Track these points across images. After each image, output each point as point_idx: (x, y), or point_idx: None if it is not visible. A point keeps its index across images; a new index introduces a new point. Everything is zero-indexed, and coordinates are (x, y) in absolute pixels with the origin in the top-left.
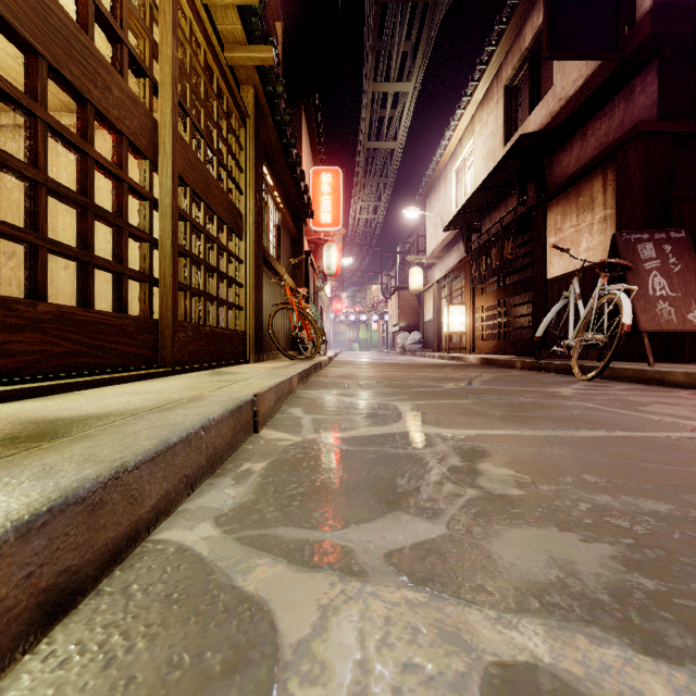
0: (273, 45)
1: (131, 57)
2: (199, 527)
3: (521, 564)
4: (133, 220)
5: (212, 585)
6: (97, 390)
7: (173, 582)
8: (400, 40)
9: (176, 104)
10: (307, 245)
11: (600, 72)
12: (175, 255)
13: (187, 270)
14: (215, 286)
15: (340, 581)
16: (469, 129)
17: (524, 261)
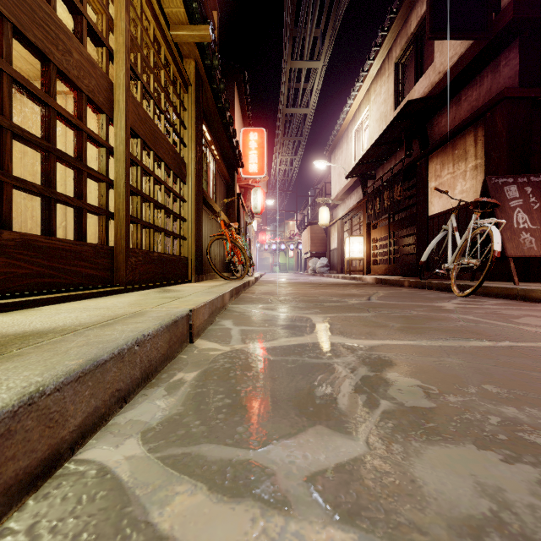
0: (210, 25)
1: (89, 27)
2: (125, 445)
3: (449, 492)
4: (97, 167)
5: (125, 521)
6: (55, 306)
7: (85, 517)
8: (312, 28)
9: (129, 69)
10: (238, 189)
11: (472, 50)
12: (128, 193)
13: (138, 206)
14: (163, 220)
15: (262, 515)
16: (366, 98)
17: (409, 202)
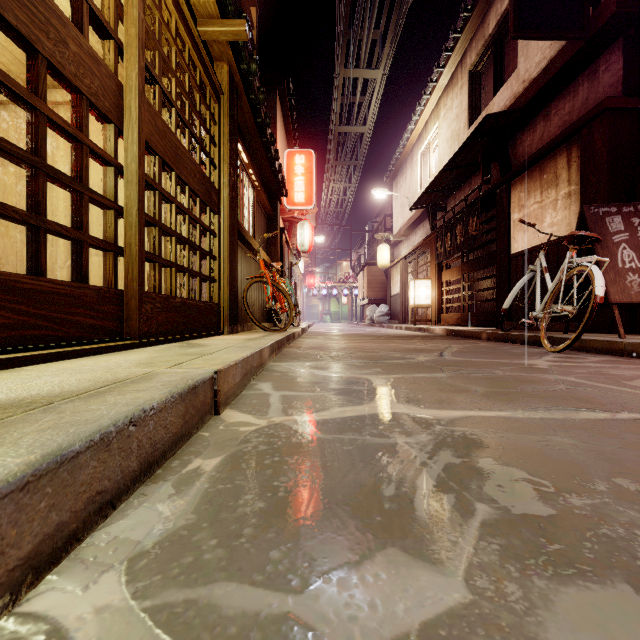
0: (246, 21)
1: (92, 14)
2: (99, 584)
3: None
4: None
5: None
6: (40, 367)
7: None
8: (370, 29)
9: (143, 68)
10: (281, 223)
11: (564, 52)
12: (142, 223)
13: (156, 240)
14: (187, 258)
15: None
16: (434, 114)
17: (486, 238)
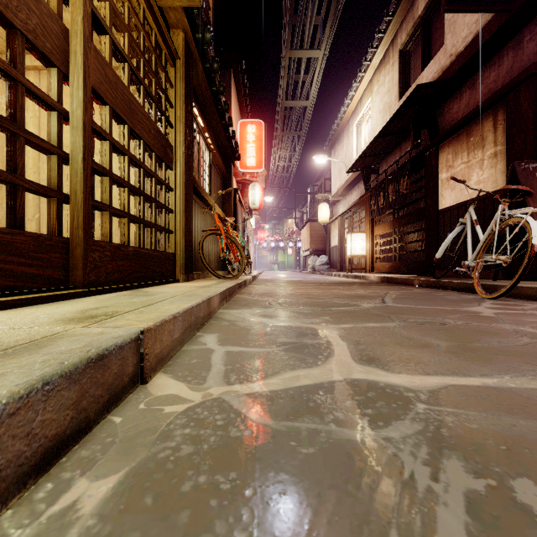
0: None
1: None
2: None
3: None
4: None
5: None
6: None
7: None
8: (312, 14)
9: (90, 14)
10: (235, 184)
11: (490, 26)
12: (88, 170)
13: (106, 189)
14: (142, 209)
15: None
16: (368, 89)
17: (414, 197)
